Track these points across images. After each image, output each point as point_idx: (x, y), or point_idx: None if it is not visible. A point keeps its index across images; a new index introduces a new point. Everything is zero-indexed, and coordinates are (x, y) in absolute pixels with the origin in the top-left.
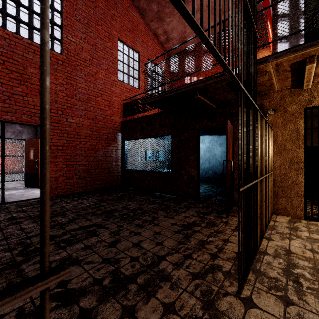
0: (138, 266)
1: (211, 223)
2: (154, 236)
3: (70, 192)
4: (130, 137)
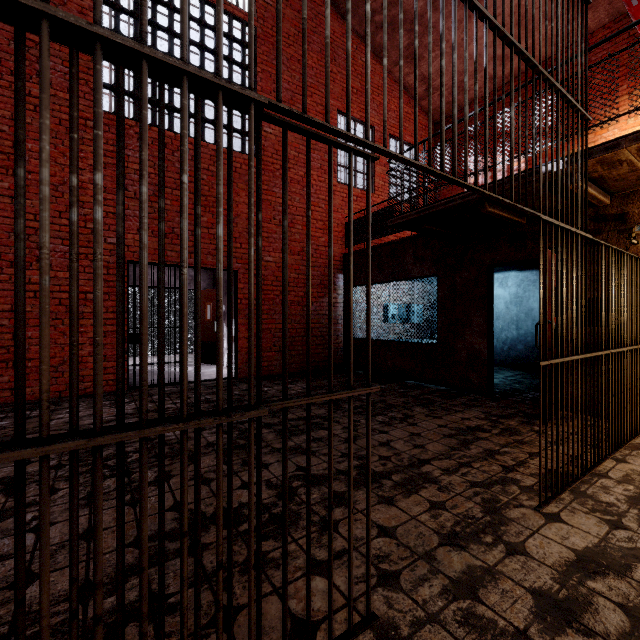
0: (391, 465)
1: (510, 430)
2: (410, 437)
3: (267, 372)
4: (360, 281)
